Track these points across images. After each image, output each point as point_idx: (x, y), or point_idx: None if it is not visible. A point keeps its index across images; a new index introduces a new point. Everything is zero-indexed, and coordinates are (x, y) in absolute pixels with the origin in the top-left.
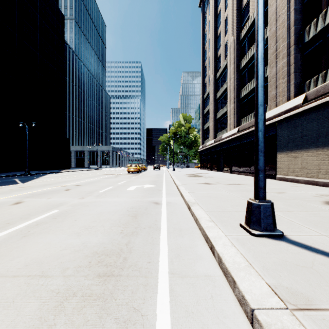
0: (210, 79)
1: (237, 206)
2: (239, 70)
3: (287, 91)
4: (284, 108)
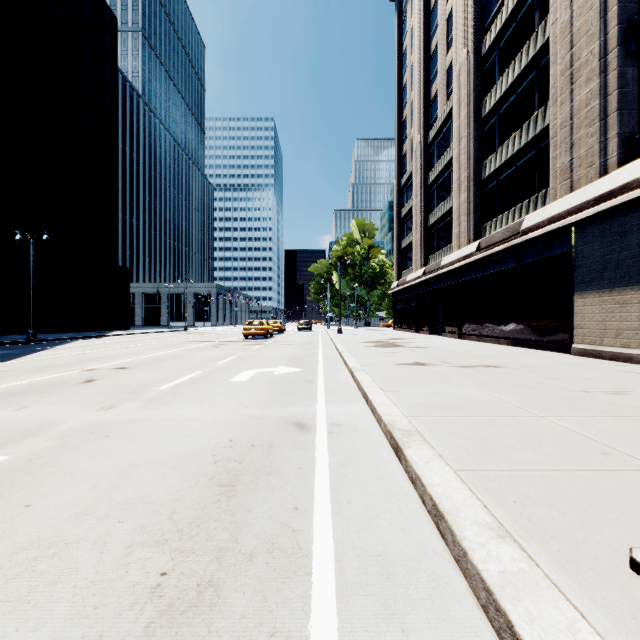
0: (415, 145)
1: (542, 447)
2: (479, 120)
3: (599, 153)
4: (594, 191)
